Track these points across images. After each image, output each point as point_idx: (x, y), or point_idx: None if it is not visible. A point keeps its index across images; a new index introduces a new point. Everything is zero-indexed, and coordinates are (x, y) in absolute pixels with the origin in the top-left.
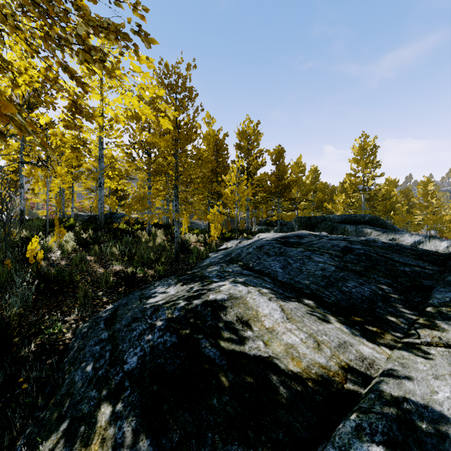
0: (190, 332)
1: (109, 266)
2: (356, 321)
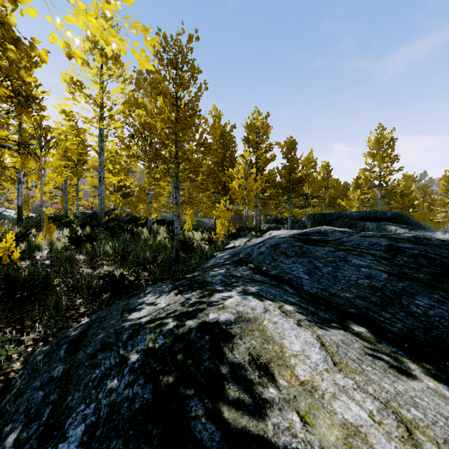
0: (174, 381)
1: (99, 266)
2: None
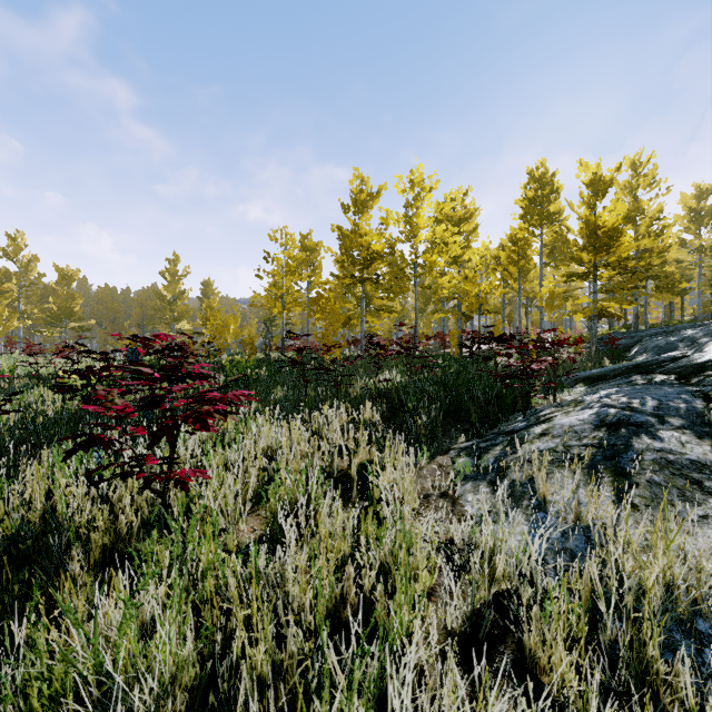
0: None
1: None
2: None
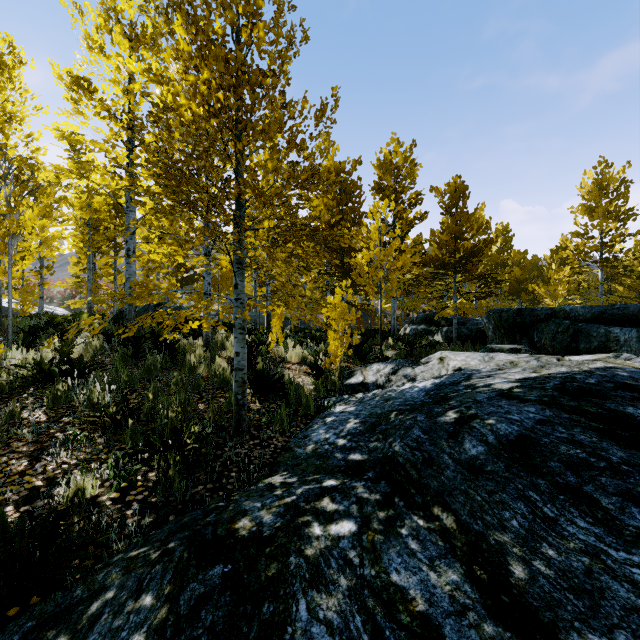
0: None
1: (55, 448)
2: None
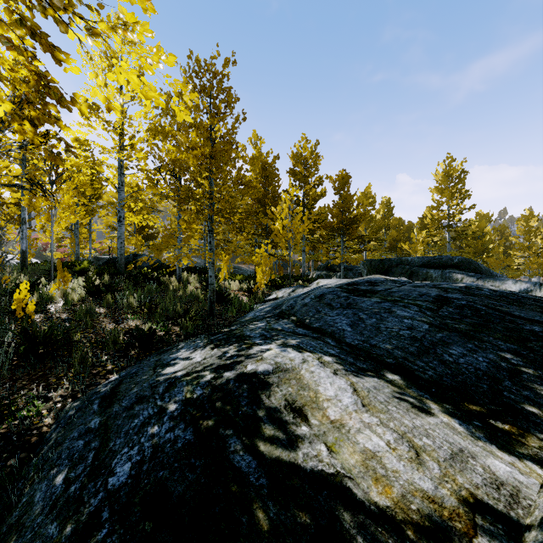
0: (214, 424)
1: (123, 320)
2: (472, 412)
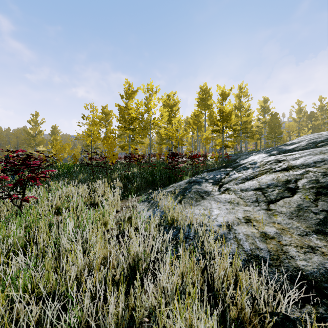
0: None
1: None
2: None
